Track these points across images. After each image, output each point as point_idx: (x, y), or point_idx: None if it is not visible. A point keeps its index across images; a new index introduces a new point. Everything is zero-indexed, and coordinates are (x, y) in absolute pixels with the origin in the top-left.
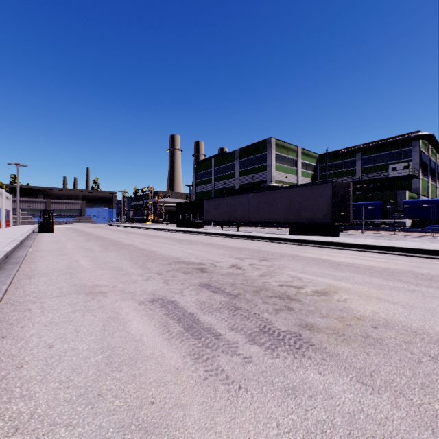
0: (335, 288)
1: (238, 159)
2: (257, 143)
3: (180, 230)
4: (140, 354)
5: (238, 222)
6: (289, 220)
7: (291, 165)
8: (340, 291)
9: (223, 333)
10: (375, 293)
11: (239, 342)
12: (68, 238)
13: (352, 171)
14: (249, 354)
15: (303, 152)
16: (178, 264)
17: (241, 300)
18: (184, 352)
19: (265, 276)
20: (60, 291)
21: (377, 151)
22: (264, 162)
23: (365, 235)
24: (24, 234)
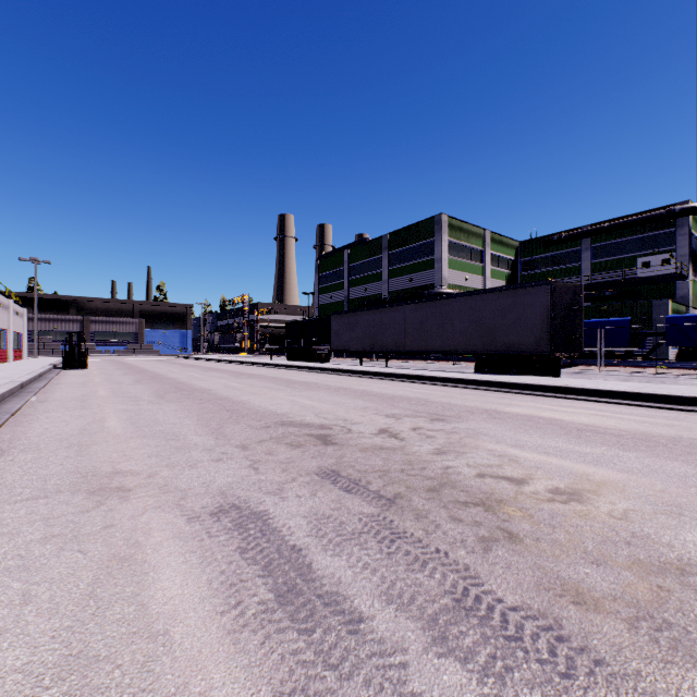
0: (592, 483)
1: (387, 250)
2: (418, 224)
3: (292, 366)
4: (152, 689)
5: (387, 352)
6: (475, 349)
7: (473, 260)
8: (607, 491)
9: (369, 614)
10: (682, 496)
11: (409, 647)
12: (106, 378)
13: (575, 268)
14: (439, 696)
15: (493, 238)
16: (282, 427)
17: (404, 511)
18: (266, 686)
19: (446, 454)
20: (42, 485)
21: (617, 236)
22: (429, 255)
23: (604, 374)
24: (34, 371)
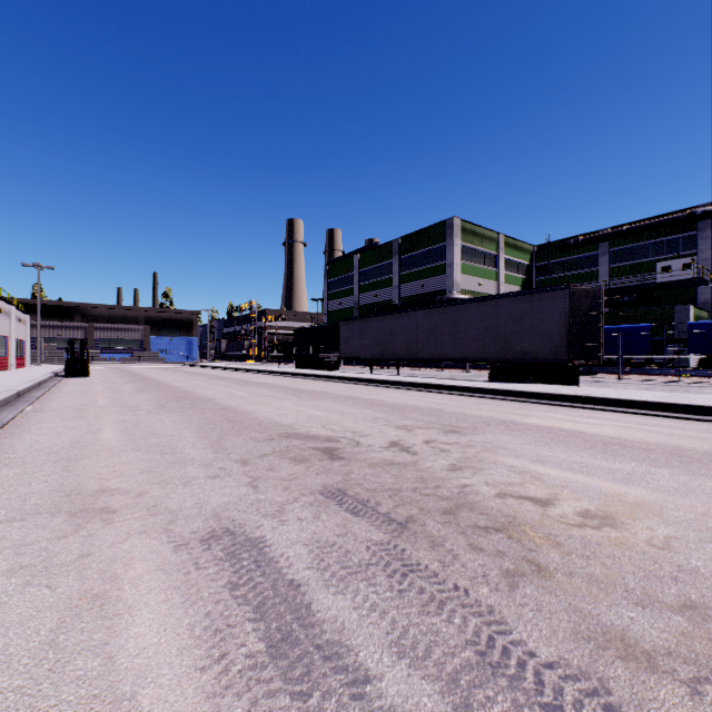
0: (625, 504)
1: (398, 255)
2: (430, 228)
3: (300, 374)
4: None
5: (398, 360)
6: (490, 356)
7: (487, 264)
8: (643, 515)
9: (377, 671)
10: None
11: None
12: (107, 386)
13: (593, 273)
14: None
15: (508, 242)
16: (286, 439)
17: (417, 538)
18: None
19: (462, 471)
20: (20, 505)
21: (636, 240)
22: (442, 260)
23: (624, 383)
24: (34, 379)
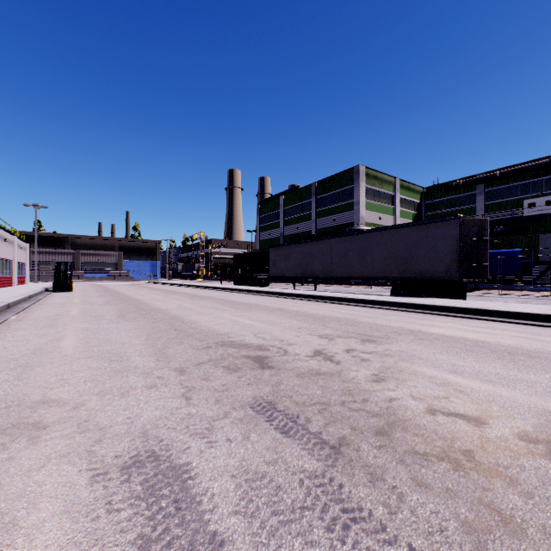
0: None
1: (315, 195)
2: (340, 174)
3: (237, 289)
4: None
5: (316, 278)
6: (391, 275)
7: (386, 202)
8: None
9: None
10: None
11: None
12: (83, 299)
13: (471, 209)
14: None
15: (402, 185)
16: (222, 348)
17: (354, 468)
18: None
19: (386, 382)
20: None
21: (507, 182)
22: (350, 199)
23: (504, 297)
24: (26, 293)
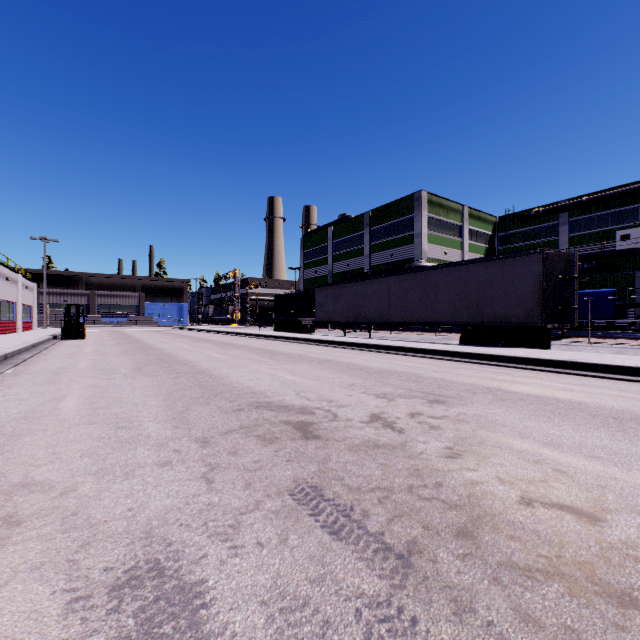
0: None
1: (368, 226)
2: (399, 201)
3: (278, 337)
4: None
5: (371, 323)
6: (461, 320)
7: (452, 234)
8: None
9: None
10: None
11: None
12: (96, 348)
13: (553, 242)
14: None
15: (472, 214)
16: (256, 410)
17: (431, 590)
18: None
19: (463, 458)
20: None
21: (595, 210)
22: (410, 230)
23: (595, 346)
24: (29, 342)
